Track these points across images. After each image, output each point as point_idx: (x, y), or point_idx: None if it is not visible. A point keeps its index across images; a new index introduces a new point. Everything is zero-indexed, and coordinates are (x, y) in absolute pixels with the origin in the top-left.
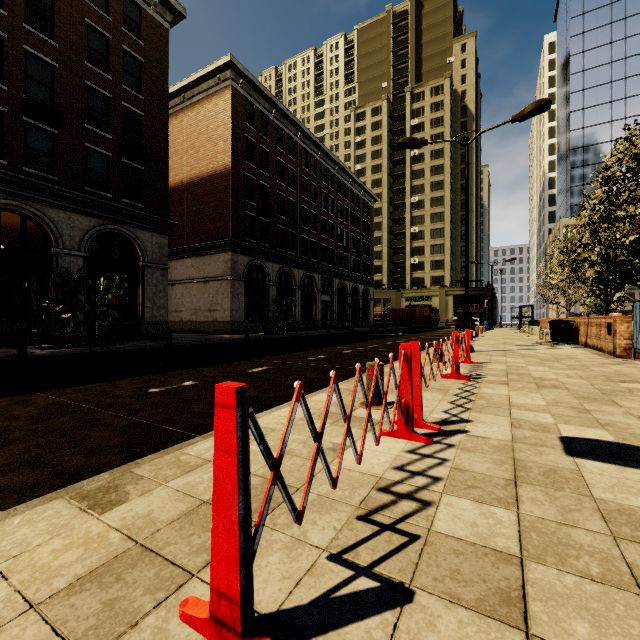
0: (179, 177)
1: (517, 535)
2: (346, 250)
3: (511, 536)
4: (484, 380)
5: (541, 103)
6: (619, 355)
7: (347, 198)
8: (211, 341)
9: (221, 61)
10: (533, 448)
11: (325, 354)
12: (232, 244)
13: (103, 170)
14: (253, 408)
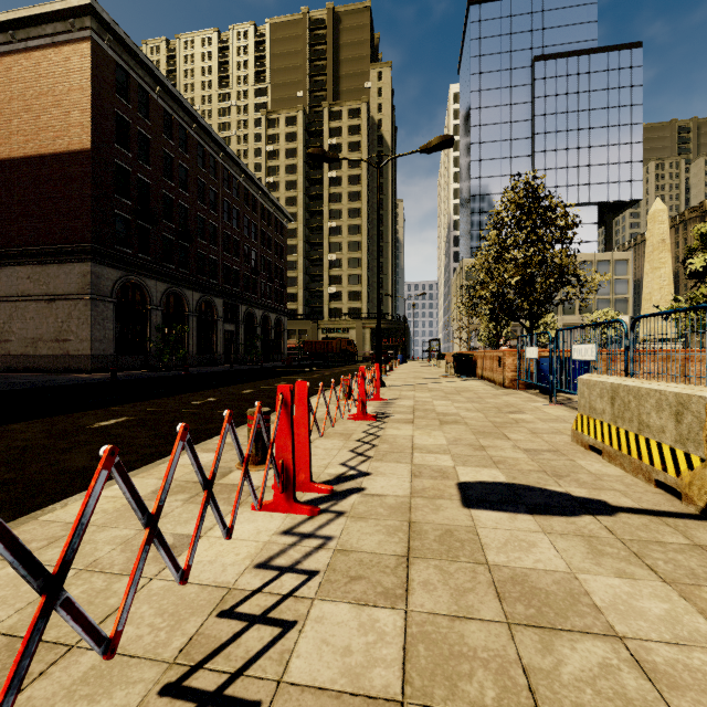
0: (4, 149)
1: (401, 656)
2: (255, 273)
3: (393, 660)
4: (391, 419)
5: (446, 138)
6: (507, 386)
7: (256, 213)
8: (53, 383)
9: (75, 1)
10: (431, 503)
11: (217, 396)
12: (93, 252)
13: None
14: (69, 487)
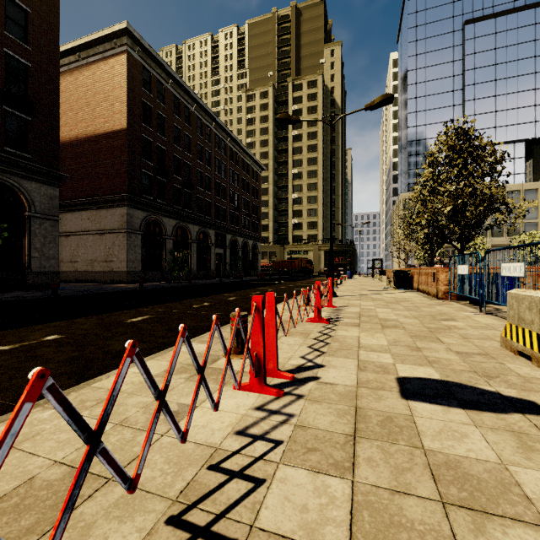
0: (74, 132)
1: (349, 518)
2: (237, 210)
3: (342, 521)
4: (341, 323)
5: (386, 97)
6: (440, 297)
7: (238, 165)
8: (103, 290)
9: (117, 27)
10: (374, 393)
11: (210, 301)
12: (128, 199)
13: None
14: (111, 364)
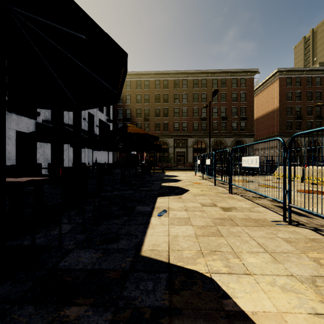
0: (262, 113)
1: None
2: None
3: None
4: None
5: None
6: None
7: None
8: None
9: (274, 71)
10: None
11: None
12: (279, 134)
13: (236, 125)
14: None
